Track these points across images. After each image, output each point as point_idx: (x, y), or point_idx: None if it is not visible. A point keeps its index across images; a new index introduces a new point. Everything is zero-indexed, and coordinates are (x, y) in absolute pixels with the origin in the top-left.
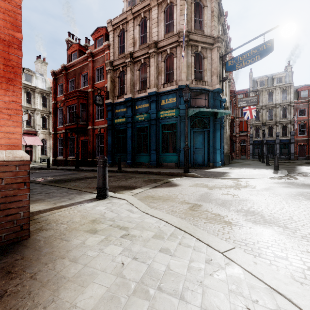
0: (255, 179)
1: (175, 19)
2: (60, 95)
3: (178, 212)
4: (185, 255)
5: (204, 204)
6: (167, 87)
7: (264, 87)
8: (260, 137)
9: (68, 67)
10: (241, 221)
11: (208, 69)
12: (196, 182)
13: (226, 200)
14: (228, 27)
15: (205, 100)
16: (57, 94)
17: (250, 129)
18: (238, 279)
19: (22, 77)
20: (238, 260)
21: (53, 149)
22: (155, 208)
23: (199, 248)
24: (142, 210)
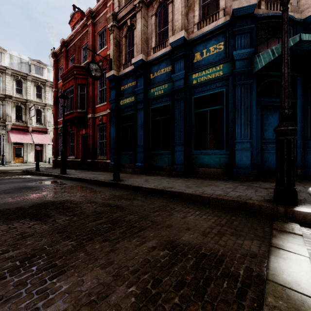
0: None
1: None
2: (61, 80)
3: None
4: None
5: None
6: (205, 26)
7: None
8: None
9: (67, 41)
10: None
11: None
12: None
13: None
14: None
15: None
16: (58, 80)
17: None
18: None
19: None
20: None
21: (54, 147)
22: None
23: None
24: None
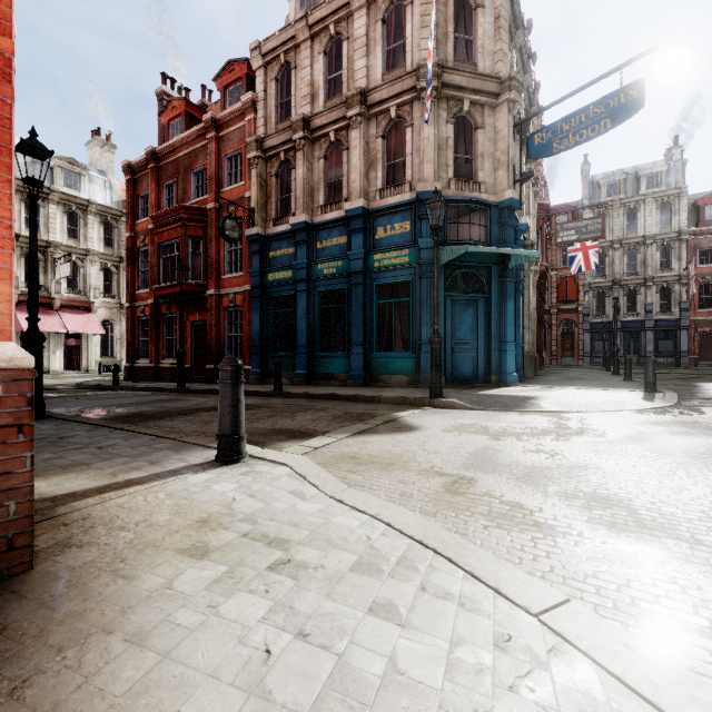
0: (603, 415)
1: (408, 36)
2: (144, 219)
3: (418, 497)
4: (438, 623)
5: (482, 477)
6: (390, 197)
7: (618, 198)
8: (609, 315)
9: (162, 153)
10: (580, 524)
11: (486, 155)
12: (459, 422)
13: (536, 468)
14: (534, 56)
15: (480, 226)
16: (136, 217)
17: (583, 296)
18: (589, 702)
19: (12, 153)
20: (582, 638)
21: (128, 343)
22: (361, 485)
23: (475, 600)
24: (328, 492)
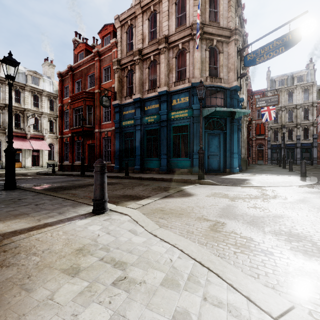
0: (283, 188)
1: (187, 10)
2: (67, 97)
3: (196, 233)
4: None
5: (229, 222)
6: (179, 85)
7: (283, 87)
8: (279, 141)
9: (74, 67)
10: (287, 251)
11: (224, 65)
12: (213, 191)
13: (256, 217)
14: (245, 21)
15: (221, 98)
16: (63, 96)
17: (267, 132)
18: None
19: None
20: None
21: (59, 154)
22: (166, 226)
23: (237, 307)
24: (149, 230)
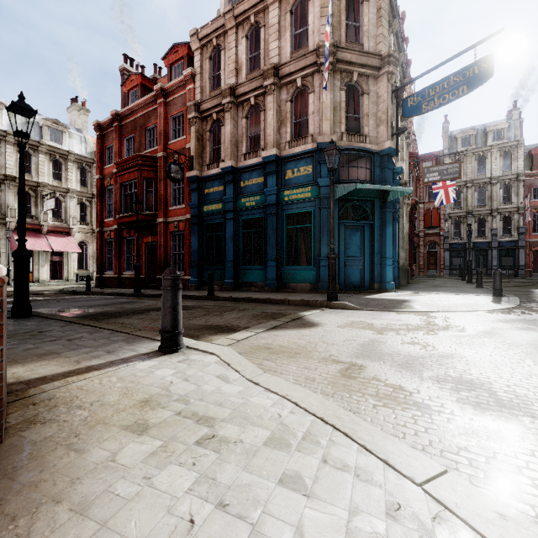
0: (462, 314)
1: (310, 24)
2: (110, 165)
3: (320, 381)
4: (338, 493)
5: (370, 364)
6: (296, 147)
7: (470, 149)
8: (463, 238)
9: (123, 114)
10: (450, 403)
11: (370, 114)
12: (351, 319)
13: (412, 356)
14: (406, 40)
15: (366, 169)
16: (104, 163)
17: (444, 223)
18: None
19: None
20: (461, 507)
21: (97, 259)
22: (273, 371)
23: (368, 471)
24: (247, 376)
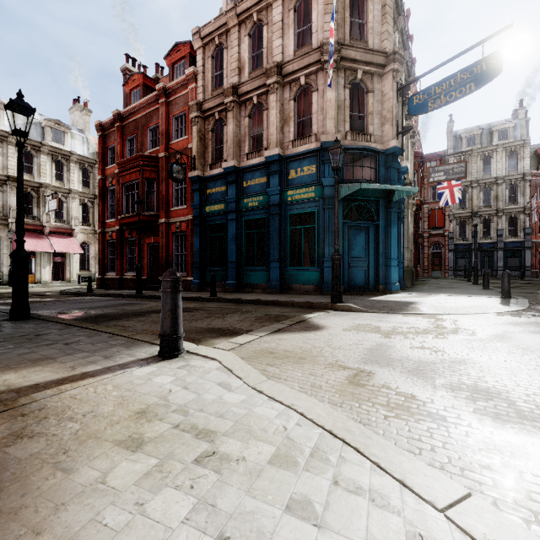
0: (470, 317)
1: (314, 21)
2: (112, 165)
3: (326, 389)
4: (352, 522)
5: (379, 371)
6: (300, 146)
7: (475, 148)
8: (468, 238)
9: (125, 114)
10: (467, 414)
11: (375, 113)
12: (356, 322)
13: (423, 362)
14: (411, 38)
15: (370, 168)
16: (106, 164)
17: (449, 224)
18: None
19: None
20: (490, 538)
21: (99, 260)
22: (278, 377)
23: (384, 495)
24: (250, 383)
